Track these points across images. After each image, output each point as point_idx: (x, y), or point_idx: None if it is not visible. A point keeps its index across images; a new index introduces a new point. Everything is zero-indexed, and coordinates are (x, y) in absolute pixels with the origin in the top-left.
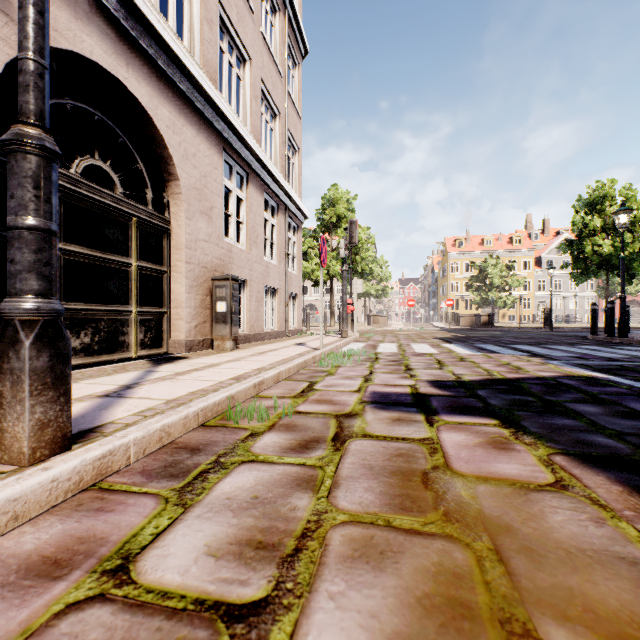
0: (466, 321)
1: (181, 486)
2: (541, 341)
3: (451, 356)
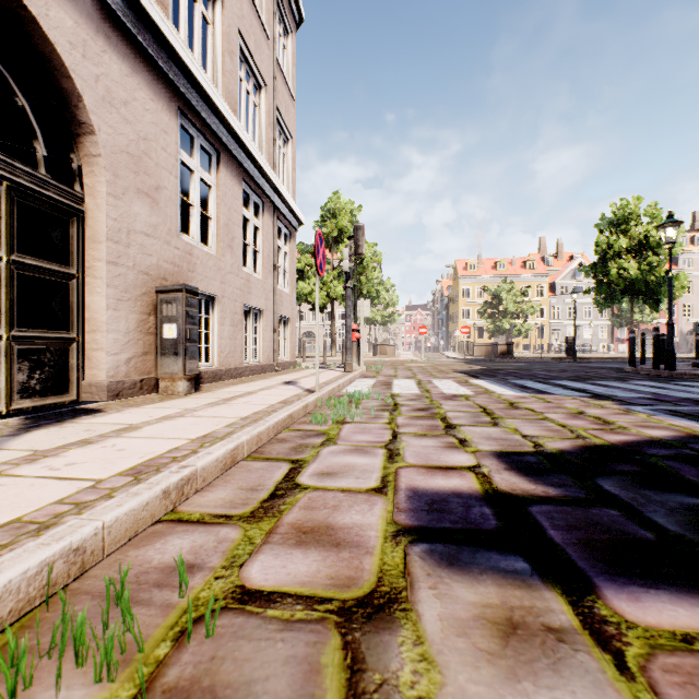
0: (481, 351)
1: None
2: (581, 375)
3: (494, 399)
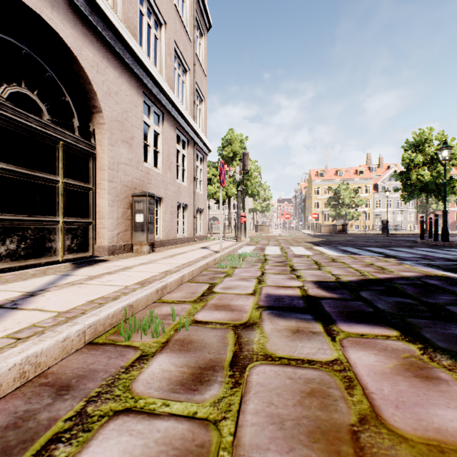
0: (326, 229)
1: None
2: (386, 244)
3: (324, 257)
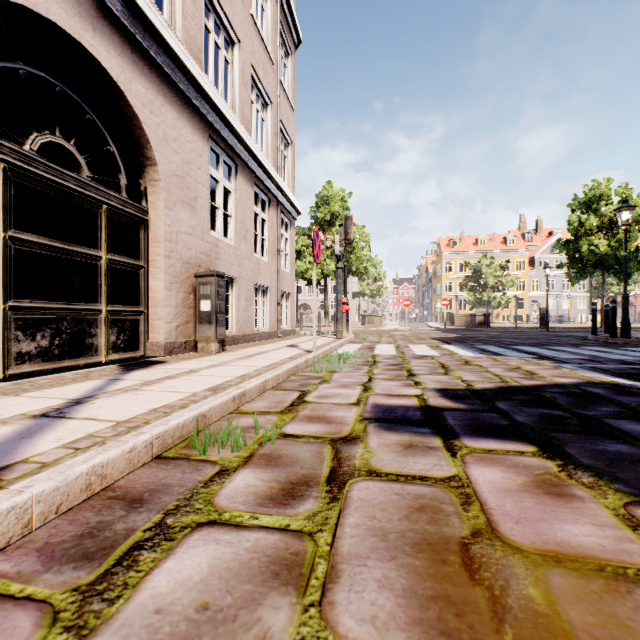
0: (461, 321)
1: (91, 581)
2: (542, 342)
3: (454, 359)
